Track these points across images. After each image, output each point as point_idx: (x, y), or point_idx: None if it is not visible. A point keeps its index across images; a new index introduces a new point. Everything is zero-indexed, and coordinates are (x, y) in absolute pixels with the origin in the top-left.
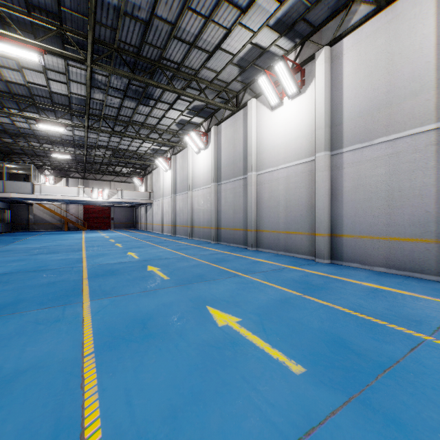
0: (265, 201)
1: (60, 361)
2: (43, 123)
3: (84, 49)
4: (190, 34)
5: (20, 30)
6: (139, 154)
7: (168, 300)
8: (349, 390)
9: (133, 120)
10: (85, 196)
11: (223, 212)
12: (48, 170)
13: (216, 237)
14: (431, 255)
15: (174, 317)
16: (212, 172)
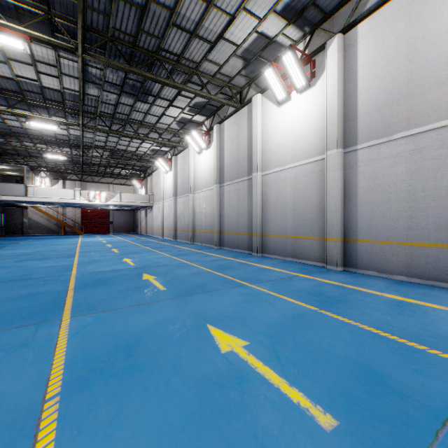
0: (271, 203)
1: (12, 408)
2: (34, 120)
3: (76, 39)
4: (191, 21)
5: (4, 16)
6: (138, 155)
7: (162, 317)
8: None
9: (131, 118)
10: (82, 199)
11: (226, 215)
12: (44, 172)
13: (218, 242)
14: None
15: (168, 341)
16: (214, 173)
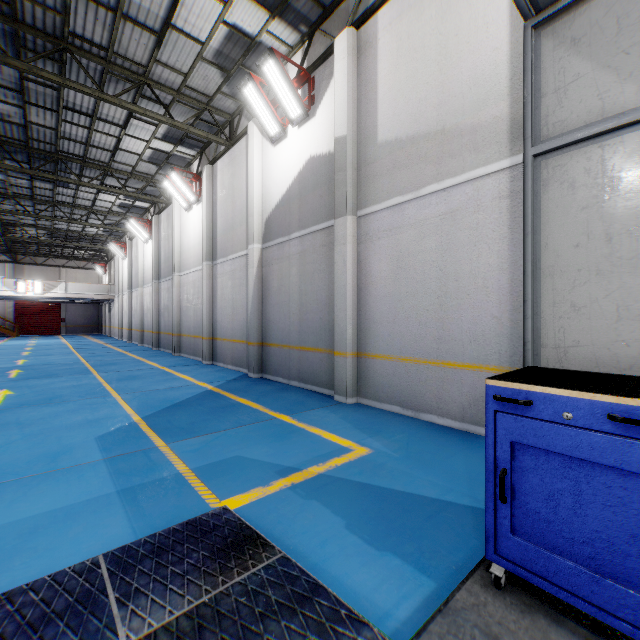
0: (184, 304)
1: None
2: None
3: None
4: (80, 136)
5: None
6: (87, 235)
7: None
8: (7, 408)
9: (58, 200)
10: (7, 289)
11: (162, 314)
12: None
13: (157, 343)
14: (245, 353)
15: None
16: (153, 268)
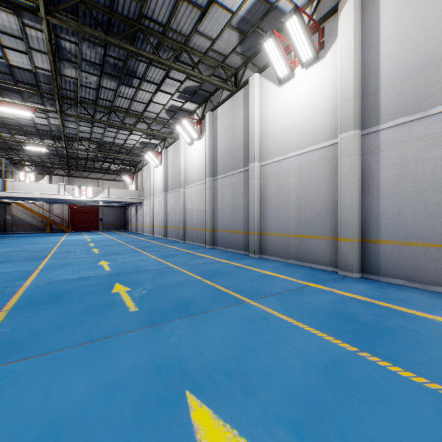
0: (270, 197)
1: None
2: (4, 105)
3: None
4: None
5: None
6: (127, 148)
7: (114, 372)
8: None
9: (116, 106)
10: (66, 194)
11: (219, 211)
12: (29, 167)
13: (211, 241)
14: None
15: None
16: (206, 165)
